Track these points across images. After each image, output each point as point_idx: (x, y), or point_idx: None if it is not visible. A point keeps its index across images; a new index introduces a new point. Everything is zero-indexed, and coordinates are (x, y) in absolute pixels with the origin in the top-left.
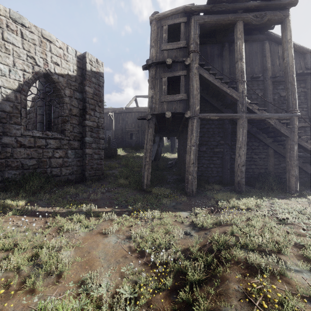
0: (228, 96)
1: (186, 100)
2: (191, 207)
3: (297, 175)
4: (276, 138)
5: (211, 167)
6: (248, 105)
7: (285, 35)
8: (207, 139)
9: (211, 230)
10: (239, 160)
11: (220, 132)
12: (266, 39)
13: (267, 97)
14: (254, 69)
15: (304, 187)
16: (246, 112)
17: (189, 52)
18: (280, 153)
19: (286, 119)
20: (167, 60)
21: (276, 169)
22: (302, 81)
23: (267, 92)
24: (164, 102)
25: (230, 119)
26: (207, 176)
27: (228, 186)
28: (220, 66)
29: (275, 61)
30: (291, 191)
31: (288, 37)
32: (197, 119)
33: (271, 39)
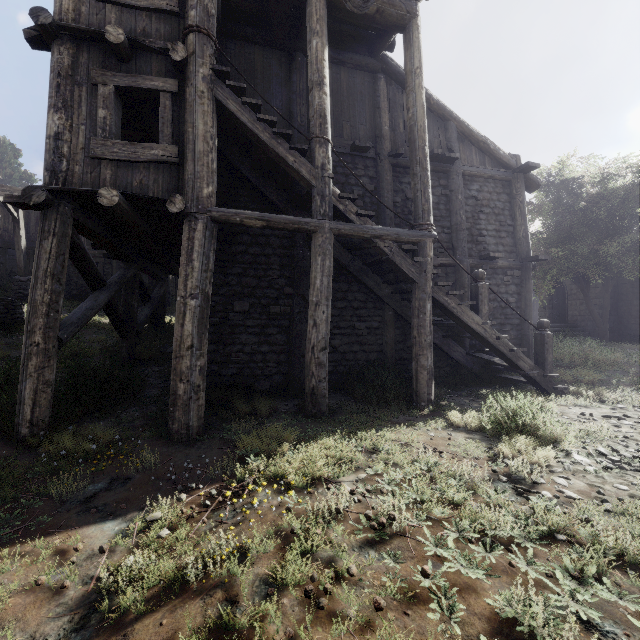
0: (292, 174)
1: (179, 166)
2: (154, 490)
3: (431, 367)
4: (399, 286)
5: (263, 353)
6: (336, 200)
7: (411, 56)
8: (254, 281)
9: (130, 635)
10: (315, 336)
11: (285, 266)
12: (381, 70)
13: (383, 197)
14: (359, 130)
15: (445, 386)
16: (332, 216)
17: (185, 28)
18: (405, 318)
19: (413, 243)
20: (108, 30)
21: (399, 351)
22: (442, 175)
23: (383, 185)
24: (106, 160)
25: (295, 230)
26: (254, 374)
27: (300, 397)
28: (287, 107)
29: (398, 123)
30: (420, 403)
31: (416, 62)
32: (206, 222)
33: (390, 74)
